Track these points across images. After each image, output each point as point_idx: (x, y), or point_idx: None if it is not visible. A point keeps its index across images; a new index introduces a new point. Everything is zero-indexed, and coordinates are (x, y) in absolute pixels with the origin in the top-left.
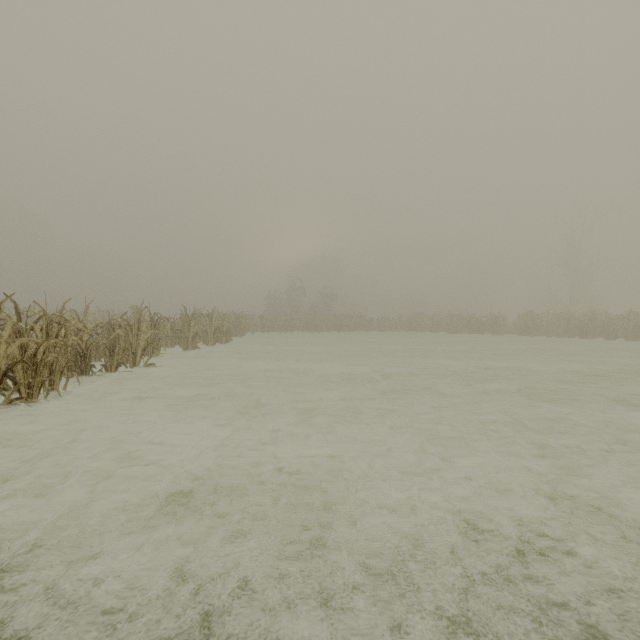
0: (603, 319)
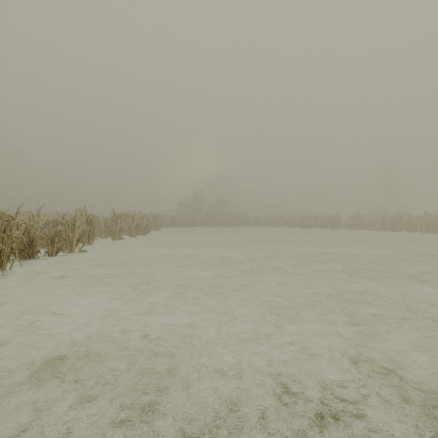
0: (406, 218)
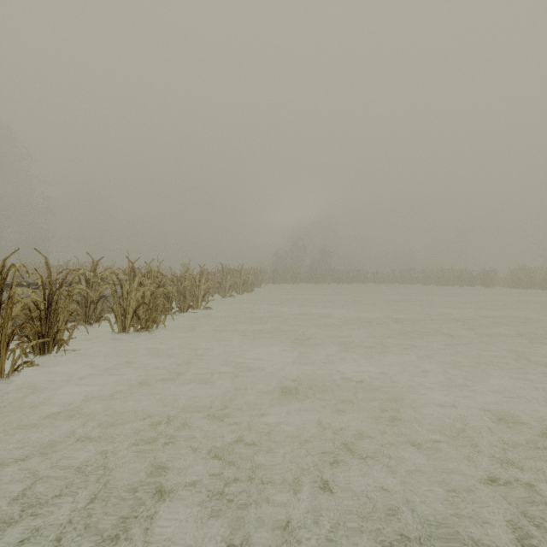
0: None
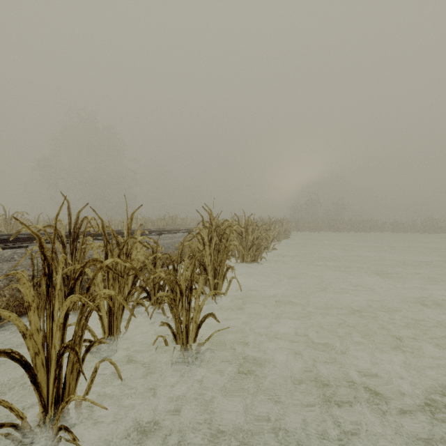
0: None
